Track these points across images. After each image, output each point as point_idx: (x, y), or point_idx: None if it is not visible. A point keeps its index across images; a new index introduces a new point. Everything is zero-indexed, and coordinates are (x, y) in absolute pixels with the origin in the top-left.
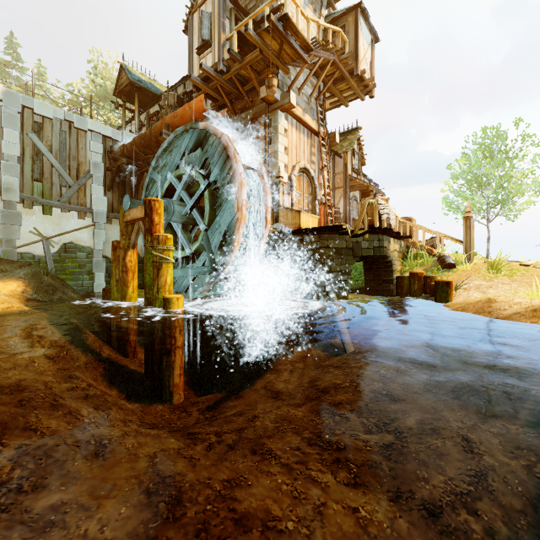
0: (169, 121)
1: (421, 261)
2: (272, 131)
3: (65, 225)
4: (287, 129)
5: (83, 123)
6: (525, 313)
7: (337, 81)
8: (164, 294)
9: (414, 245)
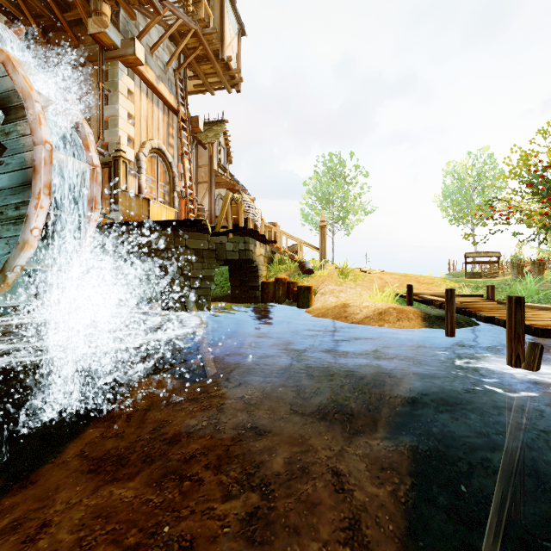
0: None
1: (285, 266)
2: (110, 87)
3: None
4: (133, 91)
5: None
6: (373, 316)
7: (200, 59)
8: None
9: (279, 250)
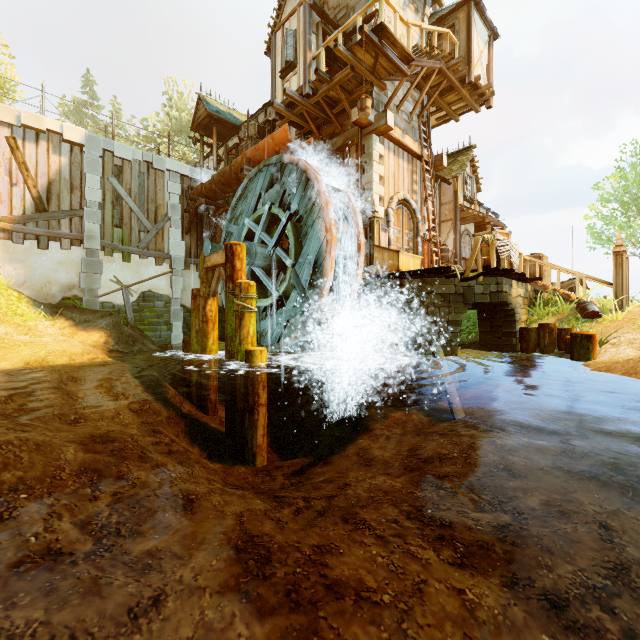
0: (250, 156)
1: (554, 308)
2: (366, 158)
3: (143, 273)
4: (383, 155)
5: (161, 163)
6: None
7: (444, 92)
8: (246, 347)
9: (545, 288)
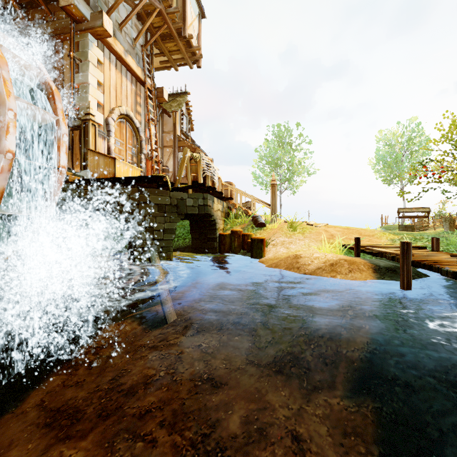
0: None
1: (240, 220)
2: (81, 56)
3: None
4: (102, 62)
5: None
6: (325, 268)
7: (165, 37)
8: None
9: (234, 206)
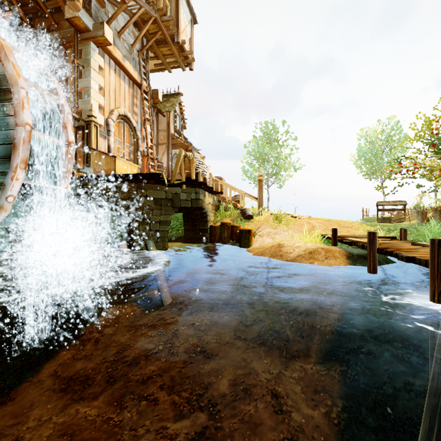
0: None
1: (229, 213)
2: (84, 63)
3: None
4: (103, 67)
5: None
6: (305, 255)
7: (160, 43)
8: None
9: (224, 199)
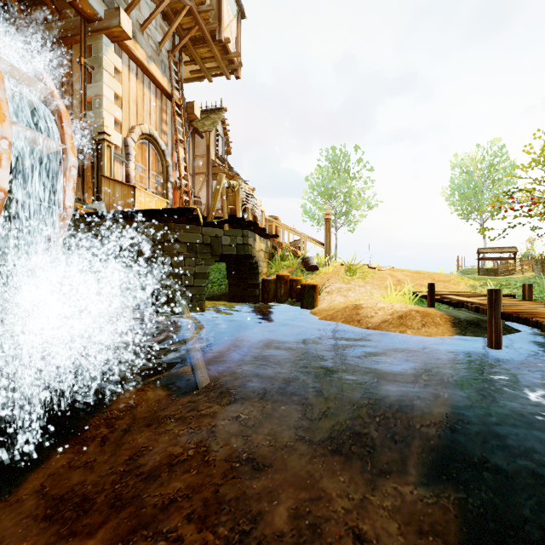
0: None
1: (287, 262)
2: (94, 63)
3: None
4: (120, 70)
5: None
6: (392, 321)
7: (197, 42)
8: None
9: (280, 245)
